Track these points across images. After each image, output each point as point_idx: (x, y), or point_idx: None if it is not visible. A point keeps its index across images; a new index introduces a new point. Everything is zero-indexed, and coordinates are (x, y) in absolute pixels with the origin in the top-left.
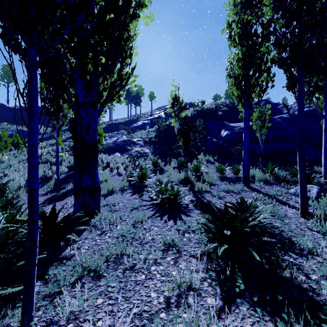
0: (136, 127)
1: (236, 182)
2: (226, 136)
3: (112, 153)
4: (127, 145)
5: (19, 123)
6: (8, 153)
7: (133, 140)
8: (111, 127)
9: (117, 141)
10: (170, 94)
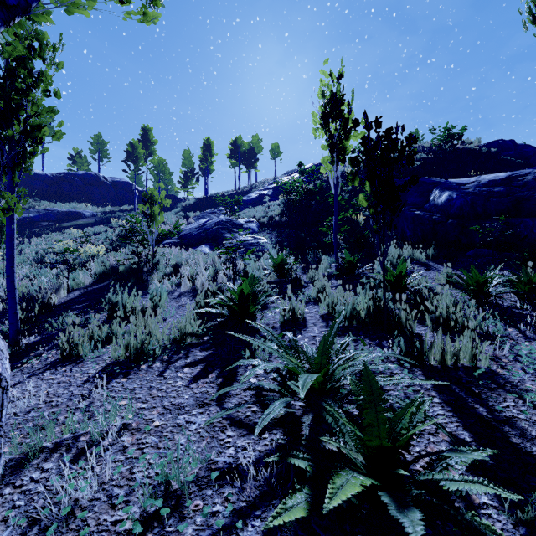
0: (247, 202)
1: None
2: (448, 203)
3: (194, 246)
4: (226, 230)
5: (52, 201)
6: None
7: (237, 221)
8: (202, 203)
9: (206, 224)
10: (320, 90)
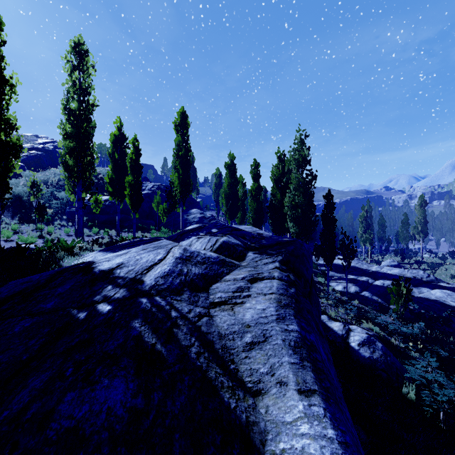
0: None
1: (73, 236)
2: None
3: None
4: None
5: None
6: None
7: None
8: None
9: None
10: (30, 180)
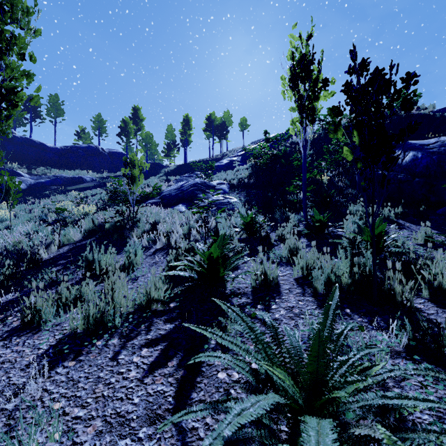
0: (219, 167)
1: None
2: (413, 162)
3: (172, 206)
4: (200, 191)
5: (61, 169)
6: (24, 208)
7: (210, 183)
8: (181, 168)
9: (183, 186)
10: (289, 52)
